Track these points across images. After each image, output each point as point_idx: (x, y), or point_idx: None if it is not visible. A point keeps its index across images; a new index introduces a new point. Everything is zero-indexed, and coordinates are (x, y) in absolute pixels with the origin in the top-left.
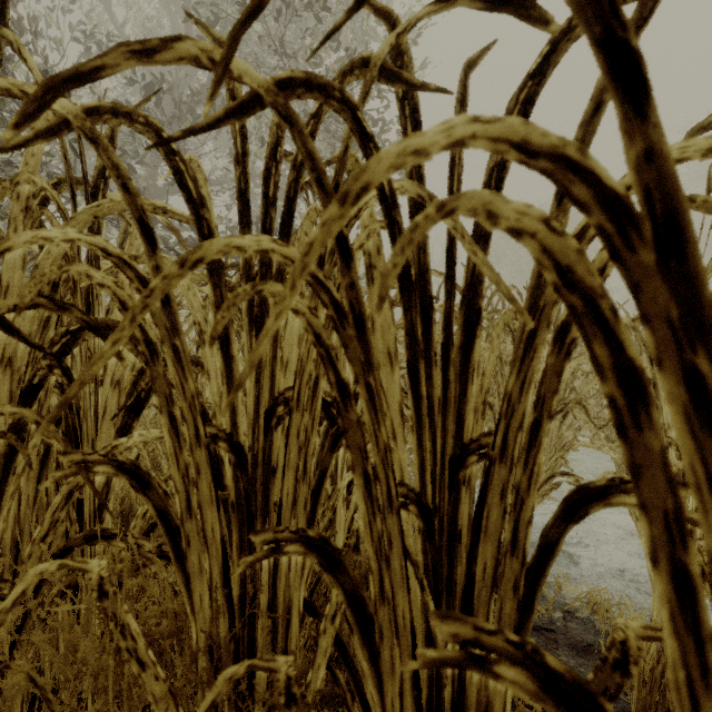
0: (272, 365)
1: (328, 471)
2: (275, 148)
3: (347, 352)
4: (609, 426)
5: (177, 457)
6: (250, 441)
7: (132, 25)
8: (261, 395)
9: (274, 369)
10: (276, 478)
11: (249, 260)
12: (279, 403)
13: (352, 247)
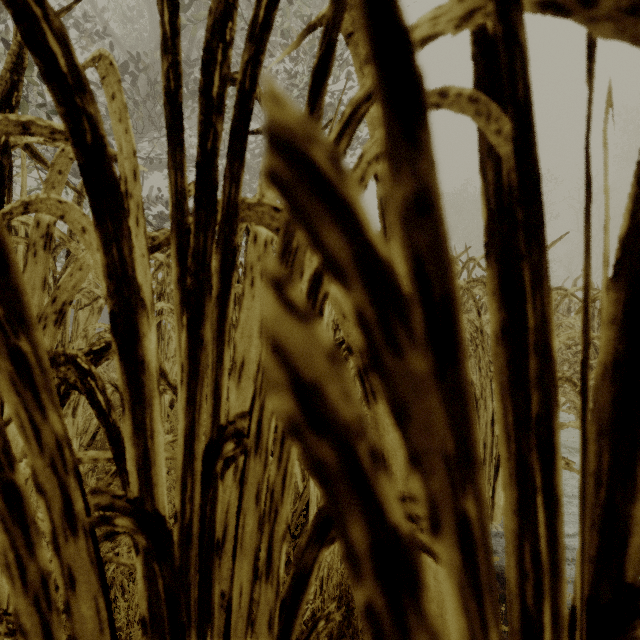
0: (215, 371)
1: (312, 576)
2: (222, 20)
3: (407, 430)
4: (575, 395)
5: (22, 566)
6: (177, 502)
7: (113, 13)
8: (198, 422)
9: (218, 379)
10: (224, 552)
11: (181, 202)
12: (227, 436)
13: (421, 71)
